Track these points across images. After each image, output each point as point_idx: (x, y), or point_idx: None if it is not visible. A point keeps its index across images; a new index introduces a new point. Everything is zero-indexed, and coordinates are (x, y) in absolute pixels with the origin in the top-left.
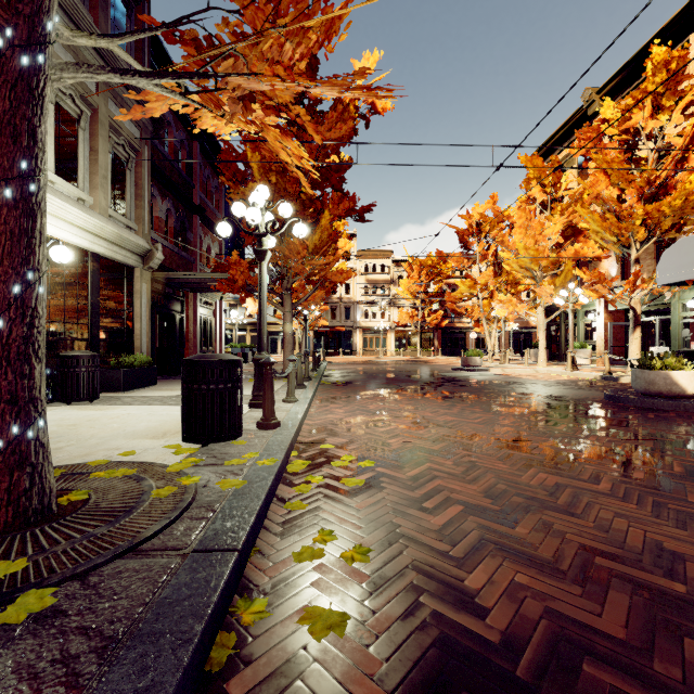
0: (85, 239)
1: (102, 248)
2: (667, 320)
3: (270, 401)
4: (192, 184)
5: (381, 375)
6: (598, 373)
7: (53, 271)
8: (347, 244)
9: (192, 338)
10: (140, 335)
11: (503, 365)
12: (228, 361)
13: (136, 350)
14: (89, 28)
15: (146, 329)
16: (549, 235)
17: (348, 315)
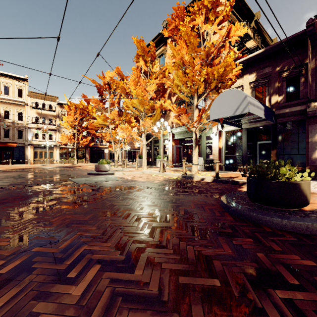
0: None
1: None
2: (198, 144)
3: None
4: None
5: None
6: (177, 173)
7: None
8: None
9: None
10: None
11: (123, 169)
12: None
13: None
14: None
15: None
16: (149, 91)
17: (21, 135)
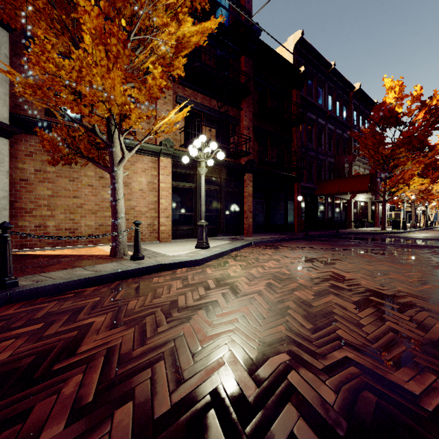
0: (363, 199)
1: (365, 200)
2: None
3: (405, 226)
4: (377, 172)
5: None
6: None
7: (359, 206)
8: None
9: (377, 216)
10: (369, 216)
11: None
12: (399, 220)
13: (368, 220)
14: (364, 162)
15: (370, 215)
16: None
17: None
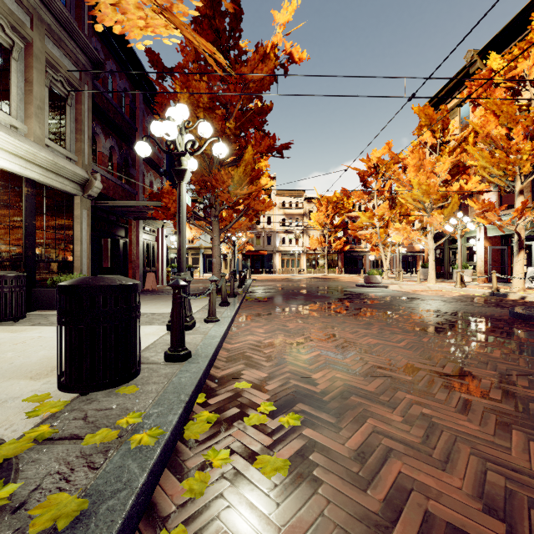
0: (15, 163)
1: (36, 174)
2: None
3: (179, 330)
4: (135, 127)
5: (297, 291)
6: (485, 290)
7: None
8: (268, 182)
9: (135, 260)
10: (79, 256)
11: (398, 282)
12: (115, 286)
13: (76, 270)
14: None
15: (87, 251)
16: (438, 173)
17: (269, 241)
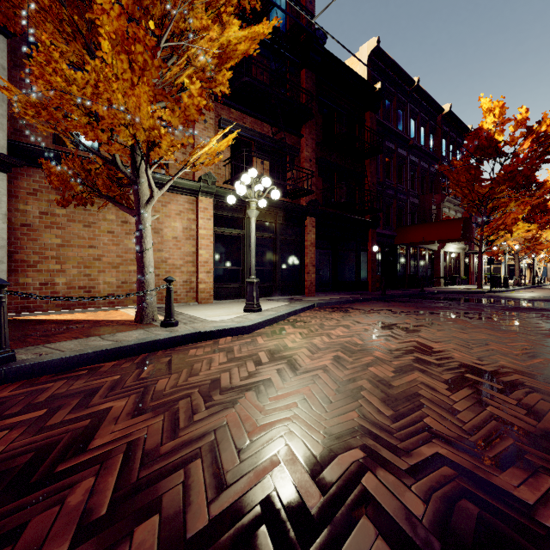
0: (454, 250)
1: (456, 251)
2: None
3: (507, 284)
4: (472, 215)
5: None
6: None
7: (449, 258)
8: None
9: (471, 271)
10: (462, 271)
11: None
12: (499, 276)
13: (460, 275)
14: (456, 203)
15: (463, 269)
16: None
17: None
